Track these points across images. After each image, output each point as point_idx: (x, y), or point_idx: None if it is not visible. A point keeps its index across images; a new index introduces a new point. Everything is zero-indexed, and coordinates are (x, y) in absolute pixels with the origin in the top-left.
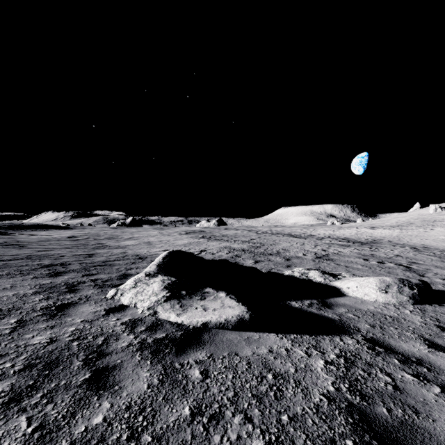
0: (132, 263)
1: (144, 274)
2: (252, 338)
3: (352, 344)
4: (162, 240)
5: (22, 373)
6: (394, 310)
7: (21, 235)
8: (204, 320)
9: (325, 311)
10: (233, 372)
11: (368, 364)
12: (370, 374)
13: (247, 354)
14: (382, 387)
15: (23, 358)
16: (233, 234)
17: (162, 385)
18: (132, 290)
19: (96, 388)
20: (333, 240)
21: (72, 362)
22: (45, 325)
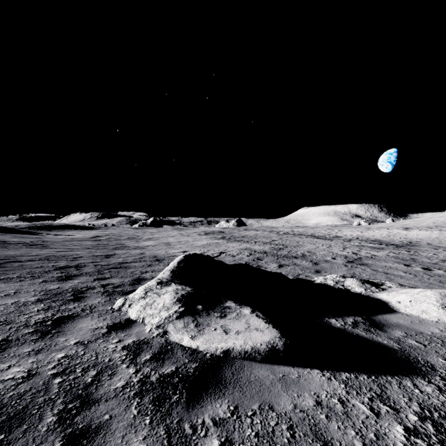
0: (148, 266)
1: (156, 282)
2: (288, 377)
3: (433, 394)
4: (181, 241)
5: None
6: None
7: (48, 235)
8: (224, 346)
9: (376, 335)
10: None
11: None
12: None
13: (285, 407)
14: None
15: None
16: (254, 235)
17: None
18: (141, 301)
19: None
20: (362, 242)
21: (43, 417)
22: (30, 349)
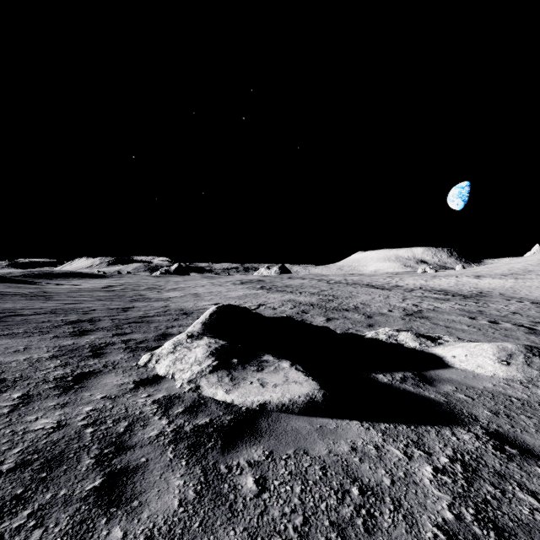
0: (174, 320)
1: (186, 335)
2: (326, 427)
3: (469, 441)
4: (212, 292)
5: (11, 474)
6: (522, 389)
7: (50, 284)
8: (261, 399)
9: (424, 389)
10: (302, 482)
11: (499, 475)
12: (504, 492)
13: (320, 452)
14: (527, 516)
15: (18, 451)
16: (299, 284)
17: (200, 501)
18: (170, 356)
19: (107, 503)
20: (426, 292)
21: (80, 459)
22: (55, 403)
